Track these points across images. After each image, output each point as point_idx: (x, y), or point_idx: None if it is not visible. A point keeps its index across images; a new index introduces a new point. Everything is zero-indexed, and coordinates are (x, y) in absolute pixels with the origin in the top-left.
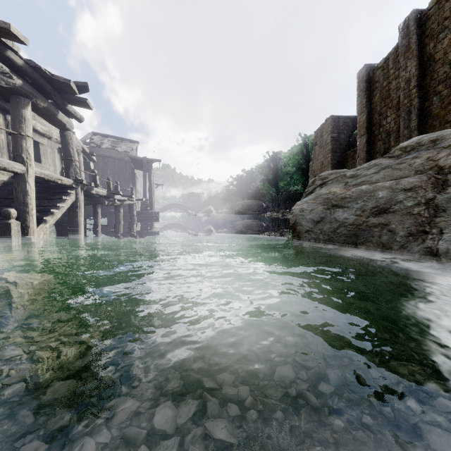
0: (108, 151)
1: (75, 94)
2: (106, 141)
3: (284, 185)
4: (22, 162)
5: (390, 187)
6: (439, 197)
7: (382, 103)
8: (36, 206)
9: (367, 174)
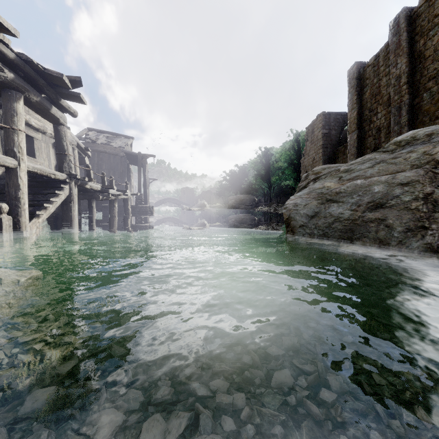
0: (104, 146)
1: (68, 88)
2: (102, 137)
3: (276, 180)
4: (14, 156)
5: (386, 181)
6: (437, 192)
7: (373, 100)
8: (30, 200)
9: (361, 168)
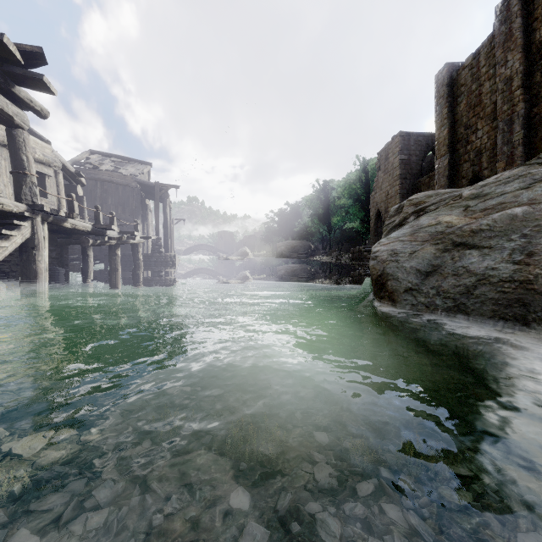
0: (109, 173)
1: (18, 61)
2: (107, 162)
3: (337, 222)
4: None
5: None
6: None
7: (471, 113)
8: None
9: (506, 191)
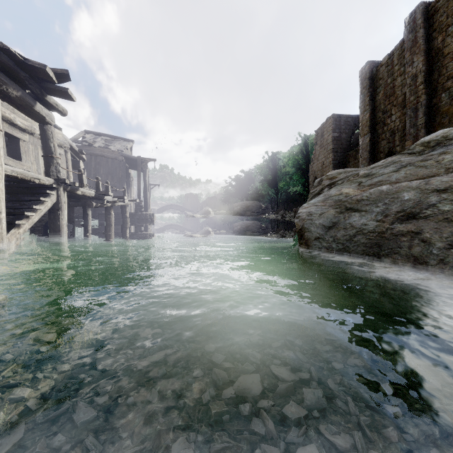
0: (101, 149)
1: (53, 81)
2: (99, 140)
3: (283, 186)
4: None
5: (418, 187)
6: None
7: (387, 101)
8: (10, 208)
9: (384, 173)
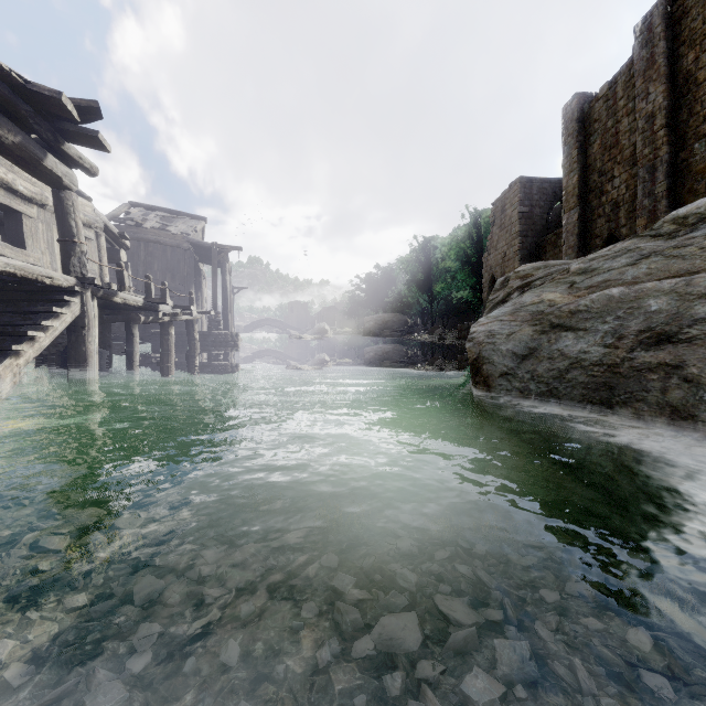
0: (155, 232)
1: (74, 120)
2: (152, 217)
3: (442, 290)
4: None
5: (674, 290)
6: None
7: (606, 156)
8: (4, 325)
9: (613, 267)
